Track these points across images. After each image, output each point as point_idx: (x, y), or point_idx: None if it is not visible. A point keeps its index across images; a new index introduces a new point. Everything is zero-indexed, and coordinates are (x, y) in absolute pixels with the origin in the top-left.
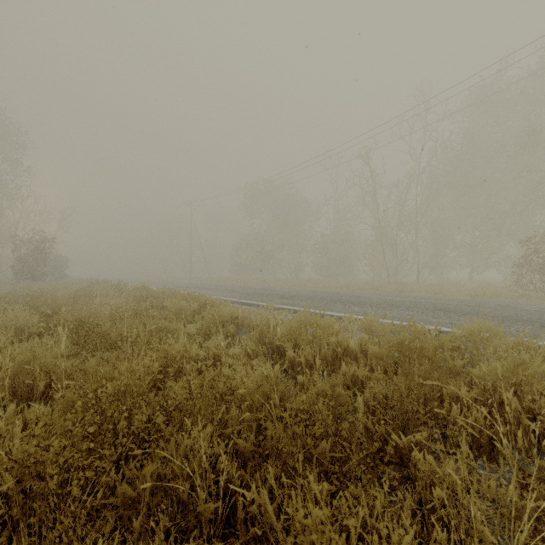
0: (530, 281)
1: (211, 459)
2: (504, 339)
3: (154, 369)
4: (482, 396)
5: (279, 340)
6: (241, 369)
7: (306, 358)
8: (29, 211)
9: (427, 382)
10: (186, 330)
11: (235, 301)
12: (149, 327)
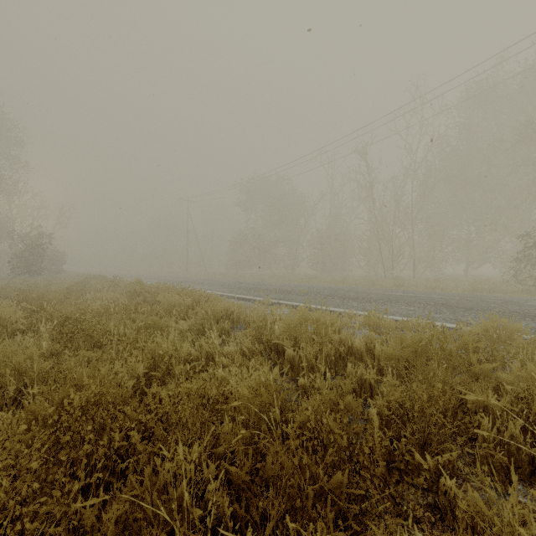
0: (529, 276)
1: (199, 485)
2: (528, 338)
3: (139, 371)
4: (515, 406)
5: (277, 337)
6: (236, 370)
7: (308, 358)
8: (26, 207)
9: (467, 397)
10: (178, 327)
11: (231, 296)
12: (138, 323)
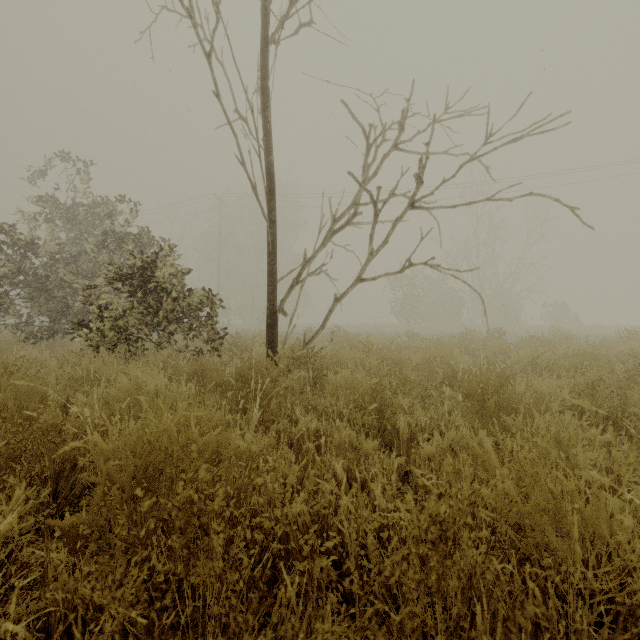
0: None
1: None
2: None
3: None
4: None
5: None
6: None
7: None
8: None
9: None
10: None
11: None
12: None
